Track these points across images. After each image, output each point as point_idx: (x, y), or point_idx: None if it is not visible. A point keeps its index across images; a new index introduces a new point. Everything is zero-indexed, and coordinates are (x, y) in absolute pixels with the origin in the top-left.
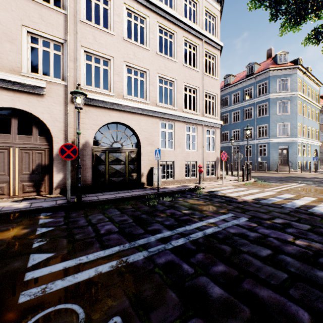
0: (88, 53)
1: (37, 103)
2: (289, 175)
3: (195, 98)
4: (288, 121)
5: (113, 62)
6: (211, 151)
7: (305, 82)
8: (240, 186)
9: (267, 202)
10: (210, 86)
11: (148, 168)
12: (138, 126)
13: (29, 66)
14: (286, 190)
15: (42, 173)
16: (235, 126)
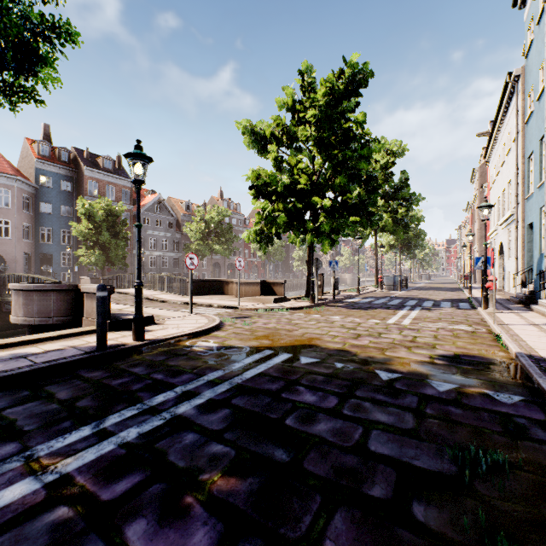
0: None
1: None
2: None
3: None
4: None
5: None
6: None
7: None
8: None
9: None
10: None
11: None
12: None
13: None
14: None
15: None
16: None
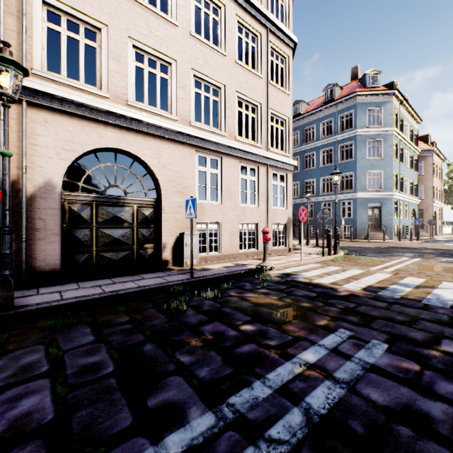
0: (51, 8)
1: None
2: (387, 245)
3: (255, 121)
4: (381, 169)
5: (106, 35)
6: (279, 208)
7: (402, 115)
8: (329, 264)
9: (392, 294)
10: (278, 103)
11: (174, 234)
12: (156, 159)
13: None
14: (402, 268)
15: None
16: (308, 175)
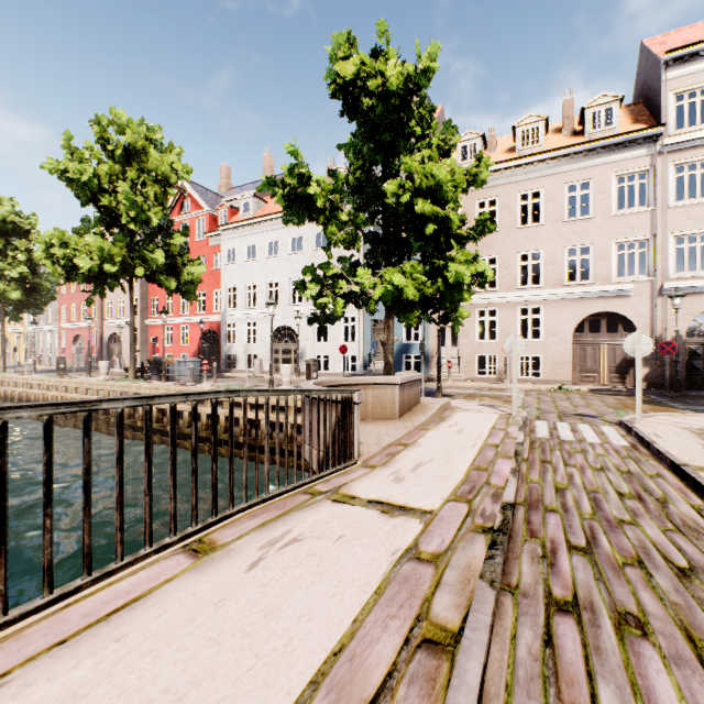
0: (677, 237)
1: (623, 304)
2: None
3: None
4: None
5: None
6: None
7: None
8: None
9: None
10: None
11: None
12: None
13: (615, 272)
14: None
15: (626, 367)
16: None
